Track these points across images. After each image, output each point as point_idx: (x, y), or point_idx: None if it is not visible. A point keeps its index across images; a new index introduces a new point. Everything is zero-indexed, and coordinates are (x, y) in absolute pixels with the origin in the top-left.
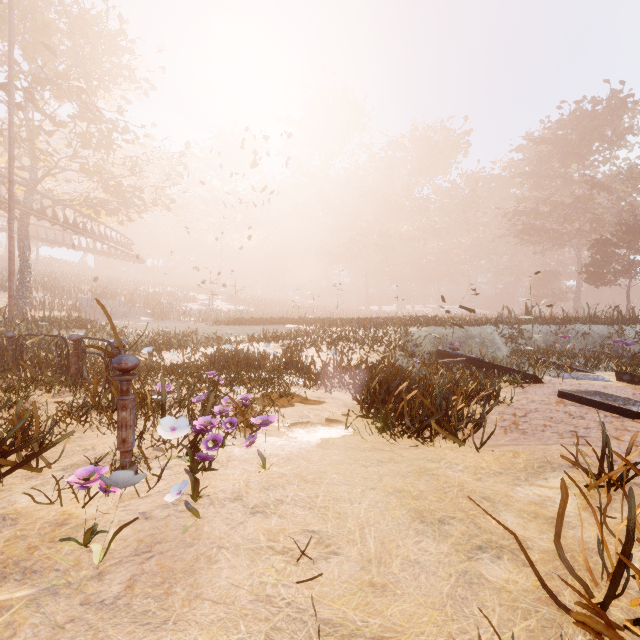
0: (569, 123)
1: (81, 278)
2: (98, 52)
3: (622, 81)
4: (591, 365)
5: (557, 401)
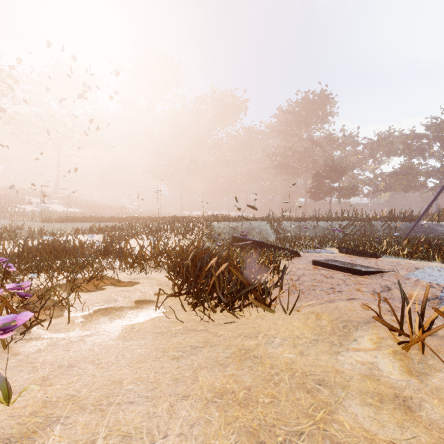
0: (301, 104)
1: None
2: None
3: (327, 85)
4: (322, 244)
5: (313, 267)
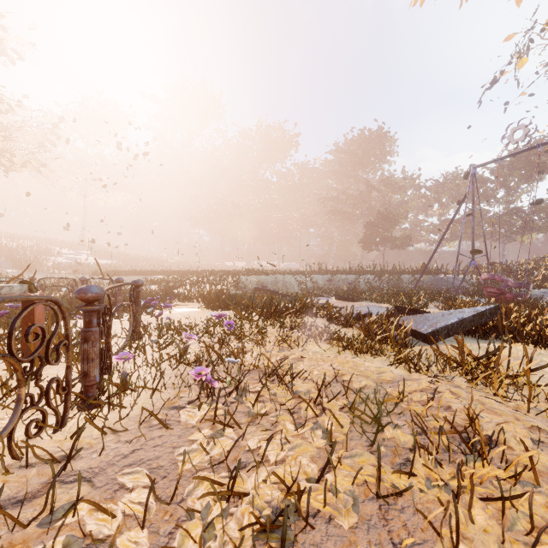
0: (357, 142)
1: None
2: None
3: (384, 122)
4: (332, 294)
5: None
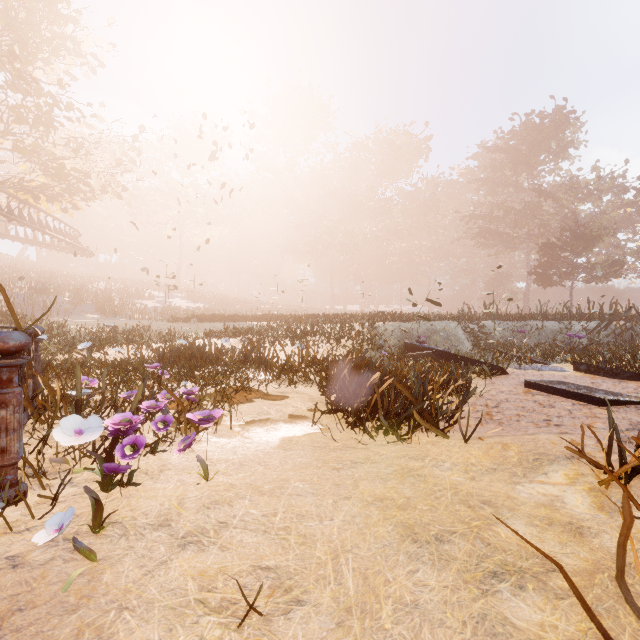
0: (520, 134)
1: (18, 272)
2: (36, 18)
3: (565, 98)
4: (548, 357)
5: (525, 391)
